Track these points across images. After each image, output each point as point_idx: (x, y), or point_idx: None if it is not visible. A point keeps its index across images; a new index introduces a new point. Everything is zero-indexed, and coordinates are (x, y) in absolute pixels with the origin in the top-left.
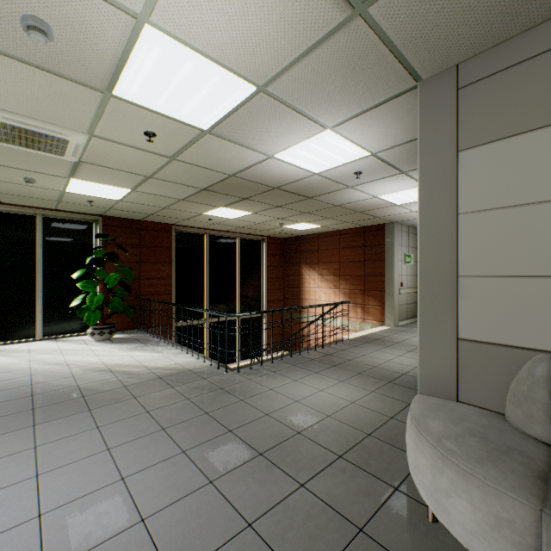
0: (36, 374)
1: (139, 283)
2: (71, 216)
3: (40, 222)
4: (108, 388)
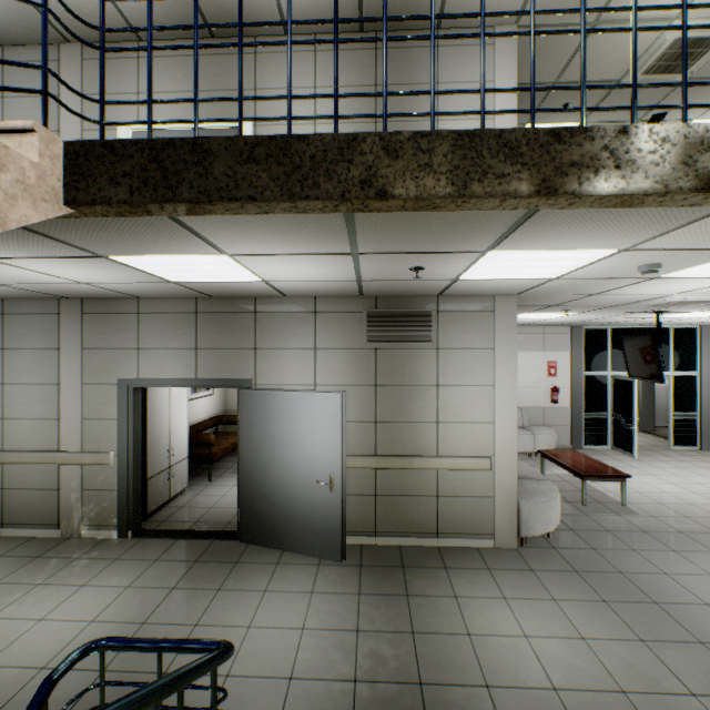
0: None
1: None
2: None
3: None
4: None
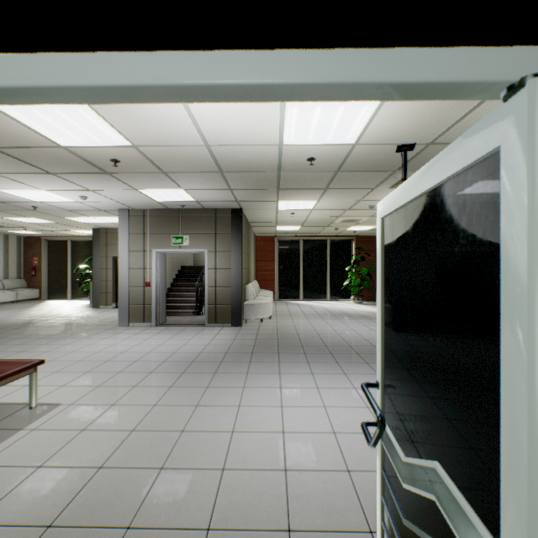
0: (341, 310)
1: (374, 274)
2: (340, 238)
3: (328, 243)
4: (373, 316)
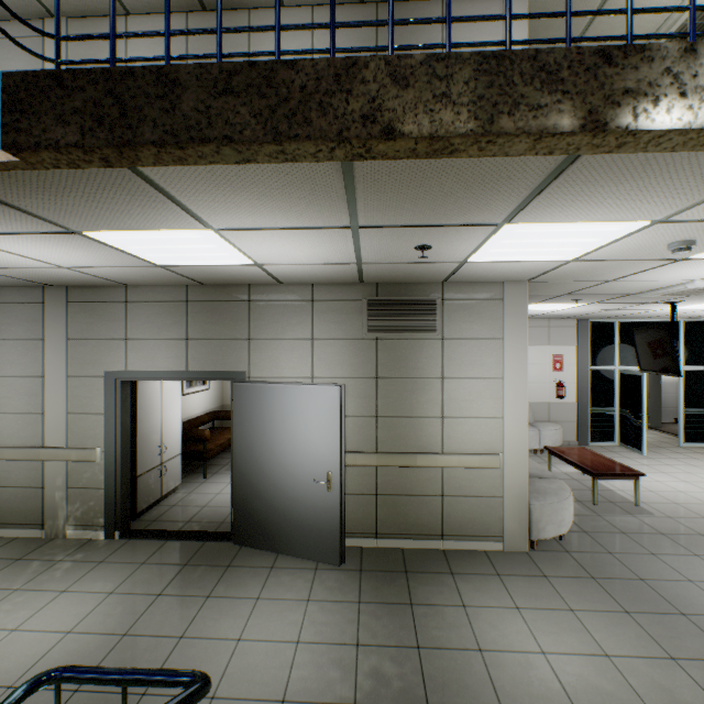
0: None
1: None
2: None
3: None
4: None
